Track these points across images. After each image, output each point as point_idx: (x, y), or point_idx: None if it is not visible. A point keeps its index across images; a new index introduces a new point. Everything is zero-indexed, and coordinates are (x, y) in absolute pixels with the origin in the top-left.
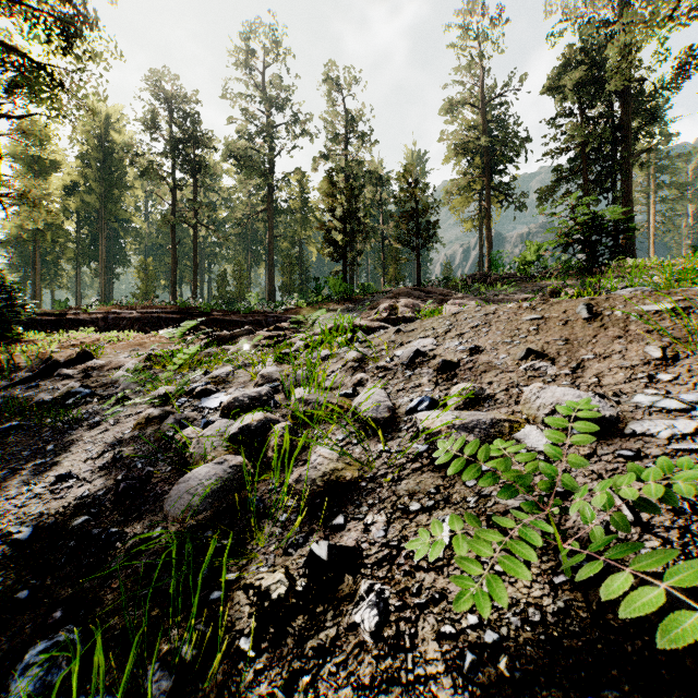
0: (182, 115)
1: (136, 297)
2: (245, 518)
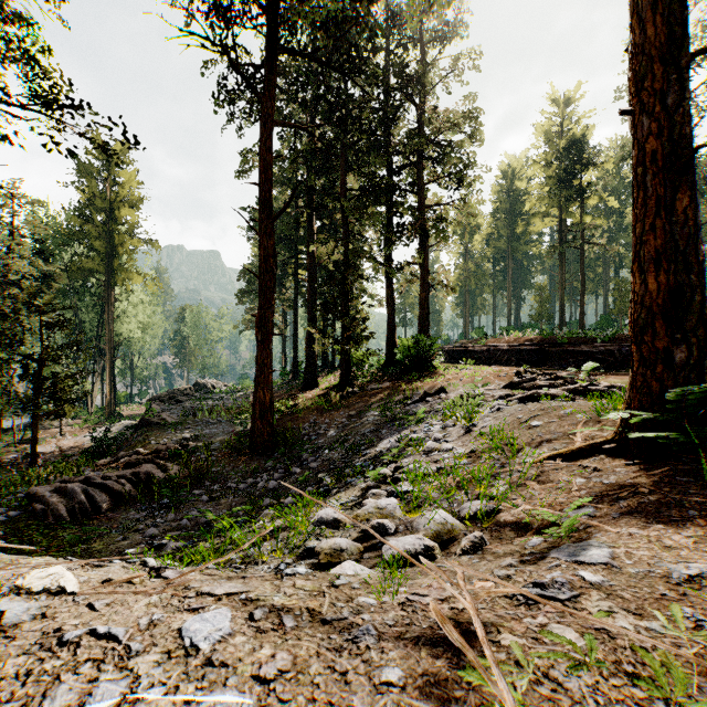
0: (568, 145)
1: (533, 318)
2: (398, 456)
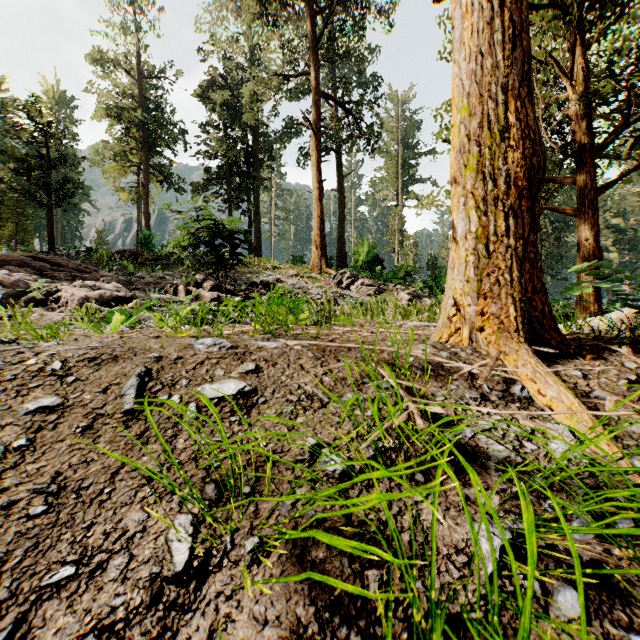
0: None
1: None
2: None
